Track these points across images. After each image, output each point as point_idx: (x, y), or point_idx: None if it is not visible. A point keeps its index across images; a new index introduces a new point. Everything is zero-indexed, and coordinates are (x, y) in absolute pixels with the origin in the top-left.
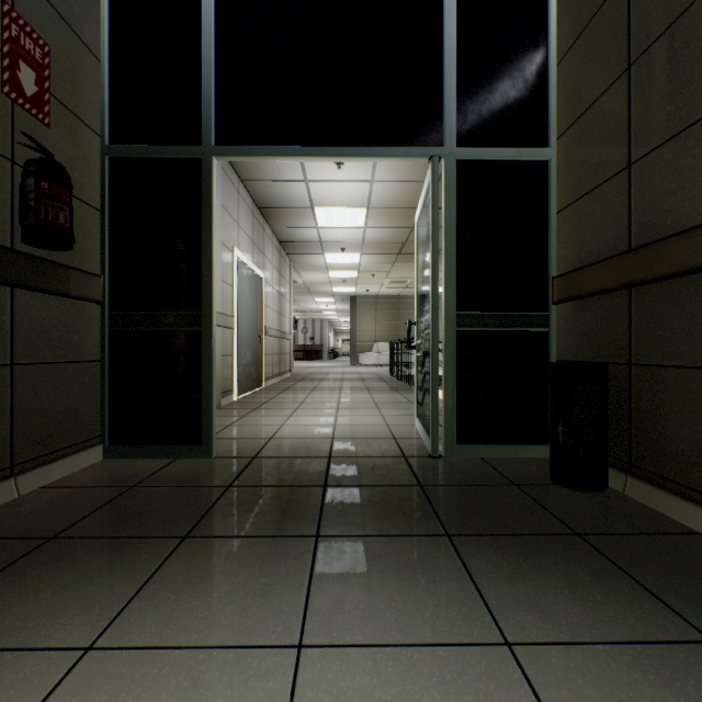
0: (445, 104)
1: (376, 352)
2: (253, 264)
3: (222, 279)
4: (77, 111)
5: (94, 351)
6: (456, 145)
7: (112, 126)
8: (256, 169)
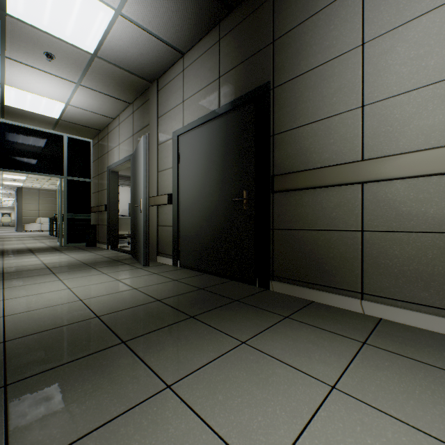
0: (64, 166)
1: (40, 223)
2: None
3: None
4: None
5: None
6: (68, 175)
7: None
8: None
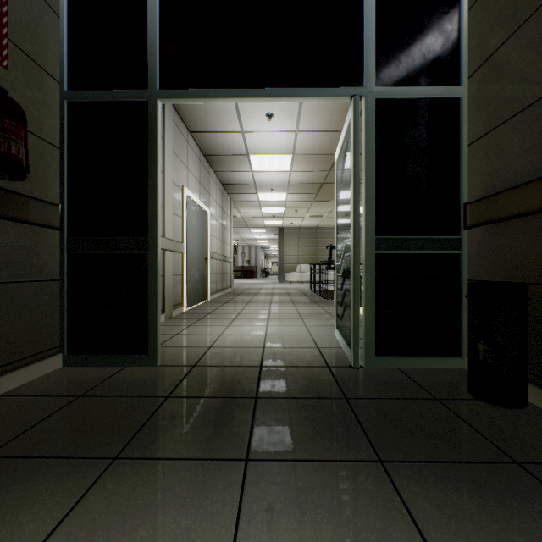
0: (365, 48)
1: (299, 272)
2: (200, 201)
3: (173, 212)
4: (36, 58)
5: (54, 271)
6: (375, 85)
7: (70, 74)
8: (201, 122)
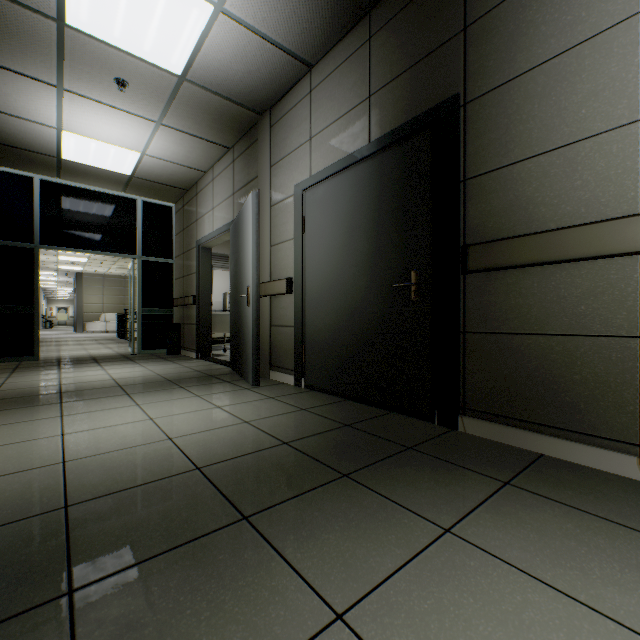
0: (138, 242)
1: (104, 321)
2: None
3: None
4: None
5: None
6: (142, 255)
7: None
8: None
